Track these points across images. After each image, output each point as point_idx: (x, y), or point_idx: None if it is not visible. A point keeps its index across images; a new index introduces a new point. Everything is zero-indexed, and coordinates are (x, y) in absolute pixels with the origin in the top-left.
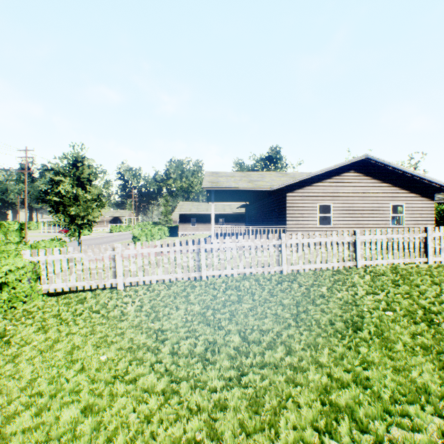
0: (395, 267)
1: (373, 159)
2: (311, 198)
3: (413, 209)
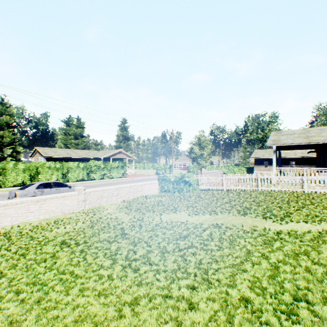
0: None
1: None
2: None
3: None
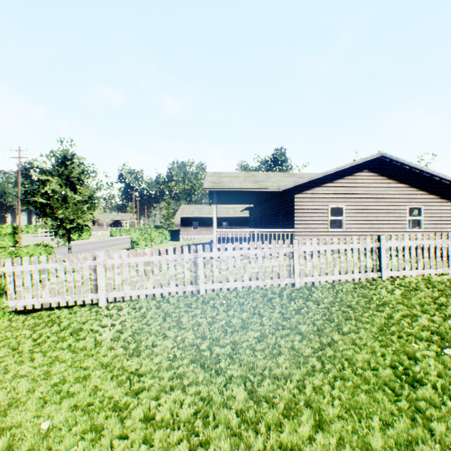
0: (428, 279)
1: (389, 158)
2: (321, 199)
3: (431, 211)
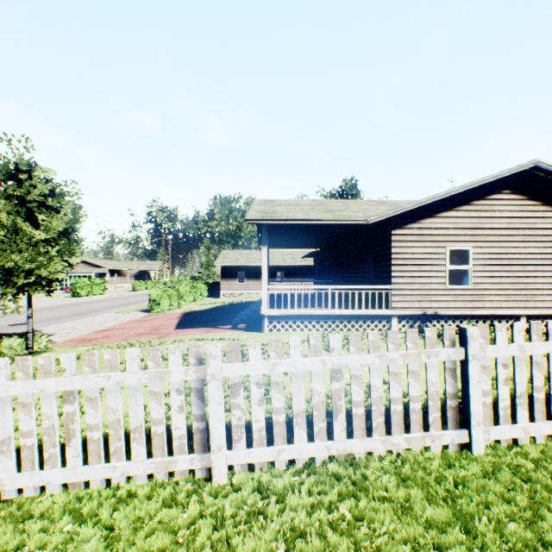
0: None
1: (547, 170)
2: (434, 237)
3: None
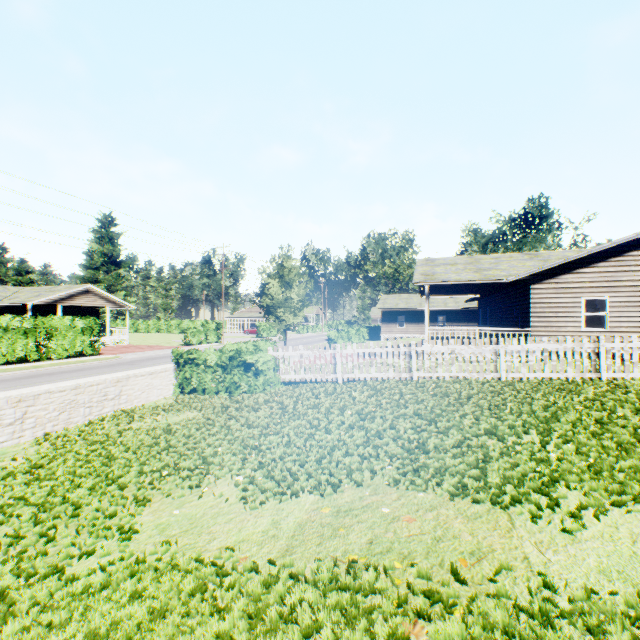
0: None
1: None
2: (570, 290)
3: None
